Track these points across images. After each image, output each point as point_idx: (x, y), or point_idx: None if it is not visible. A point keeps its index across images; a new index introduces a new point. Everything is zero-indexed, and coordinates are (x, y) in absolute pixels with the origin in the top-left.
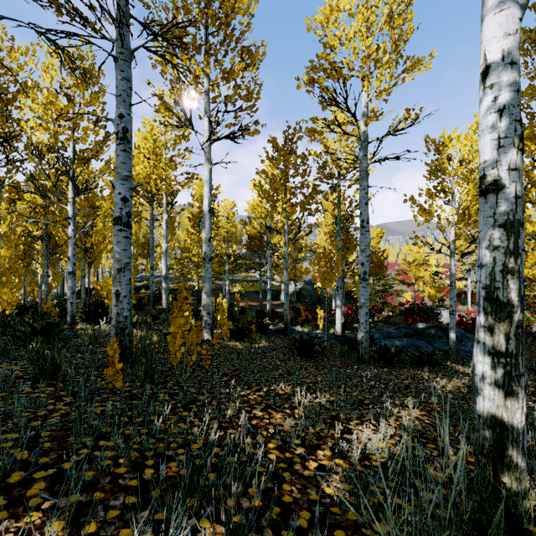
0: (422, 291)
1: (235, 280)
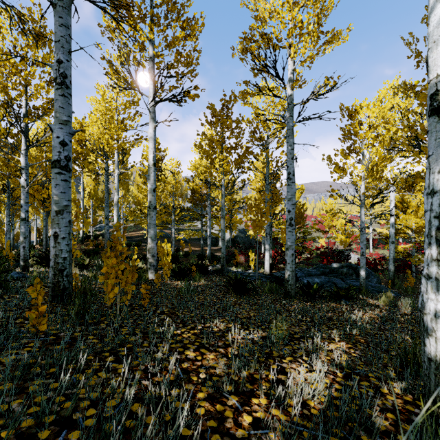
0: (334, 238)
1: (181, 230)
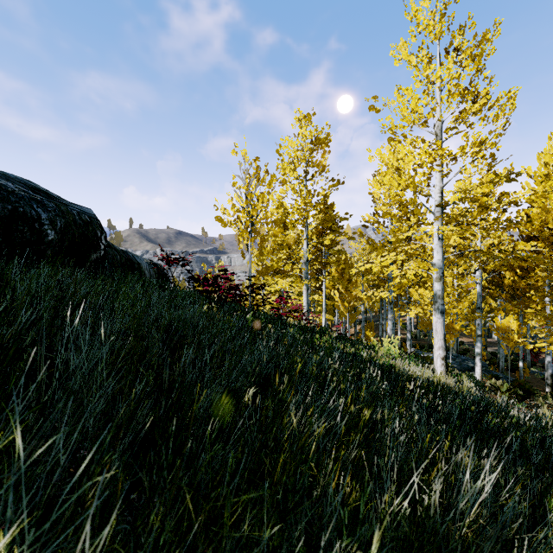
0: None
1: None
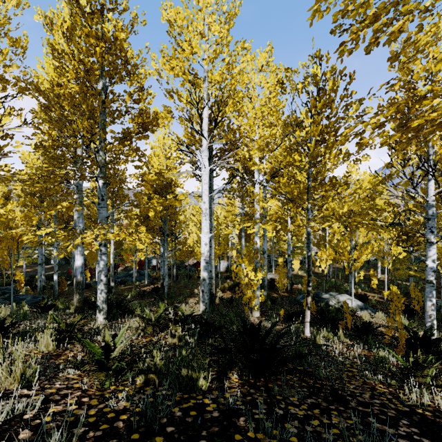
0: None
1: None
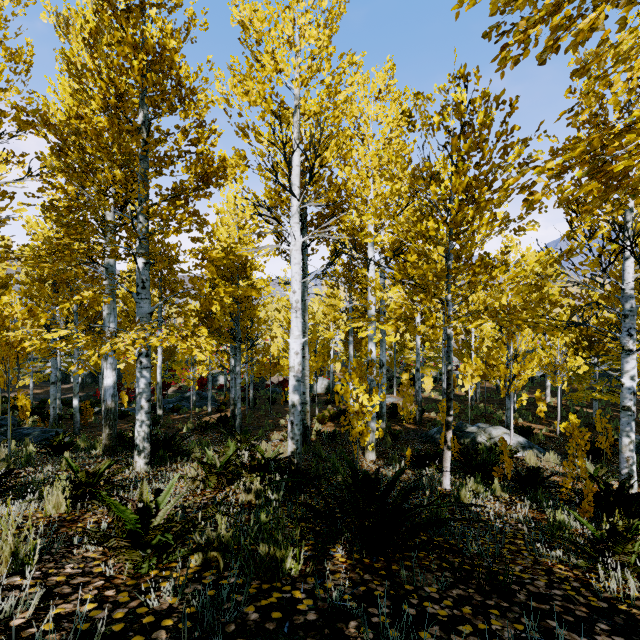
0: None
1: None
